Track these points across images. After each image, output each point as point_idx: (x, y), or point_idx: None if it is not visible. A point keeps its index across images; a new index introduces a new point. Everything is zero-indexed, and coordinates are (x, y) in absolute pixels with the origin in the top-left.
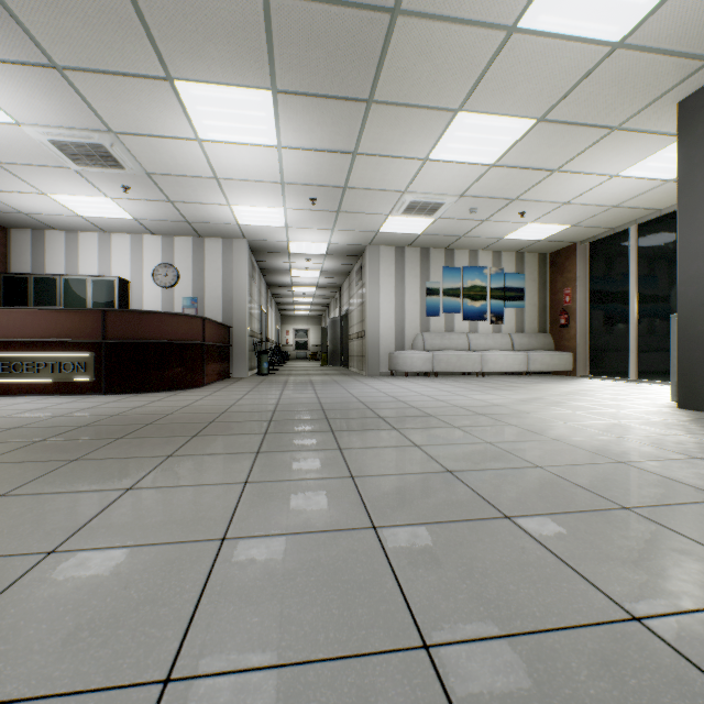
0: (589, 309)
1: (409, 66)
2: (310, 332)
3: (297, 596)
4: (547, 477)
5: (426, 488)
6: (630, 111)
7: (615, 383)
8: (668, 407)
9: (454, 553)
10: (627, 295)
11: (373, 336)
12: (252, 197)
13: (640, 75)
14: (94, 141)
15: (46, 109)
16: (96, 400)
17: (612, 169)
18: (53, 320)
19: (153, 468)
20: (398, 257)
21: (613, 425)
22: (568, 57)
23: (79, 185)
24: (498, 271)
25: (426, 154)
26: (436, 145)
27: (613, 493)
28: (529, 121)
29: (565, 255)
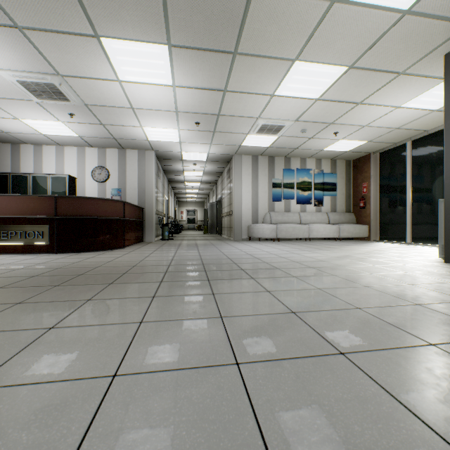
0: (379, 197)
1: (262, 27)
2: (197, 212)
3: (168, 440)
4: (366, 317)
5: (276, 327)
6: (412, 61)
7: (397, 245)
8: (437, 262)
9: (304, 390)
10: (404, 187)
11: (237, 214)
12: (156, 121)
13: (420, 34)
14: (47, 81)
15: (13, 58)
16: (49, 257)
17: (397, 102)
18: (21, 203)
19: (74, 309)
20: (254, 163)
21: (404, 275)
22: (371, 21)
23: (40, 113)
24: (319, 171)
25: (273, 91)
26: (279, 85)
27: (419, 331)
28: (343, 68)
29: (363, 161)
